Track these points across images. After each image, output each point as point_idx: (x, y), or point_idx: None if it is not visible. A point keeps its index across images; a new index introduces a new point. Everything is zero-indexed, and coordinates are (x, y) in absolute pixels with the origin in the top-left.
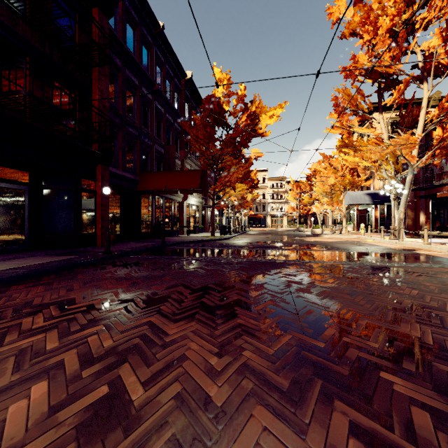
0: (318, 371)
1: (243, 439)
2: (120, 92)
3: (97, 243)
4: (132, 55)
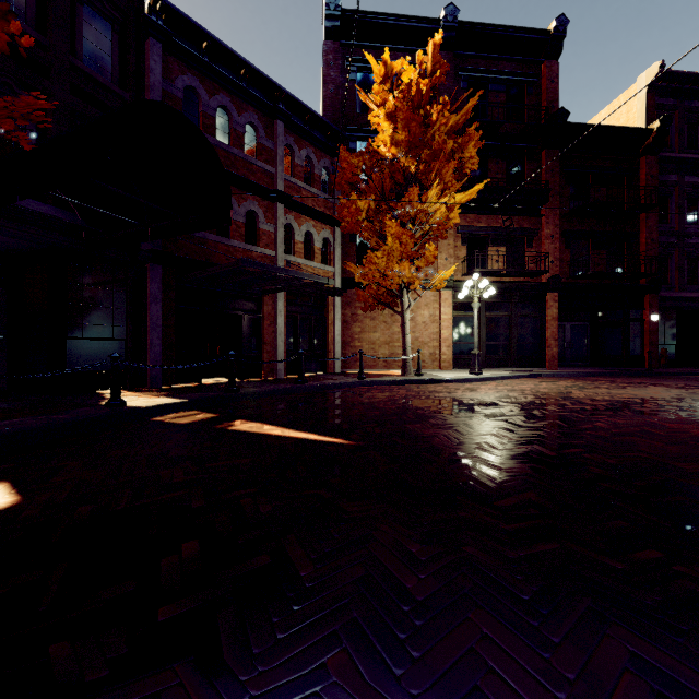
0: (692, 394)
1: (648, 391)
2: (675, 207)
3: (644, 366)
4: (693, 158)
